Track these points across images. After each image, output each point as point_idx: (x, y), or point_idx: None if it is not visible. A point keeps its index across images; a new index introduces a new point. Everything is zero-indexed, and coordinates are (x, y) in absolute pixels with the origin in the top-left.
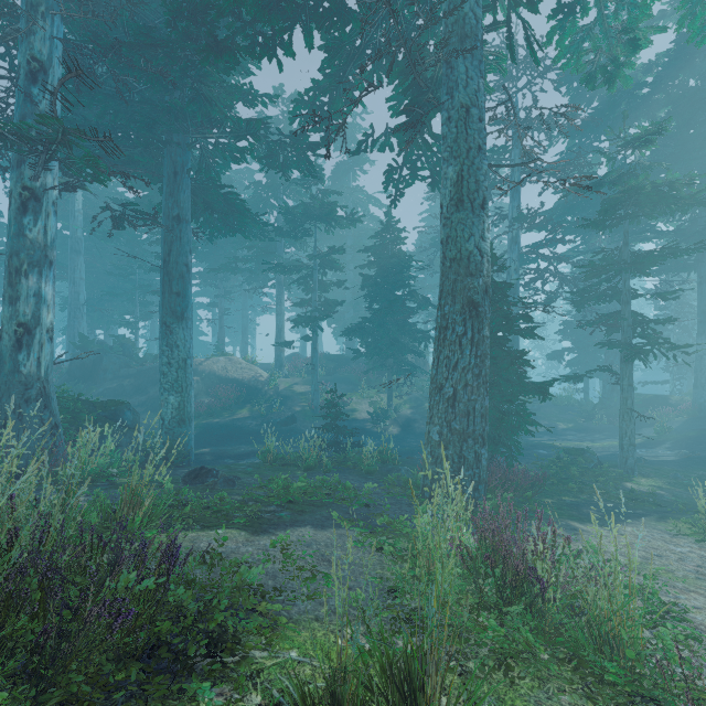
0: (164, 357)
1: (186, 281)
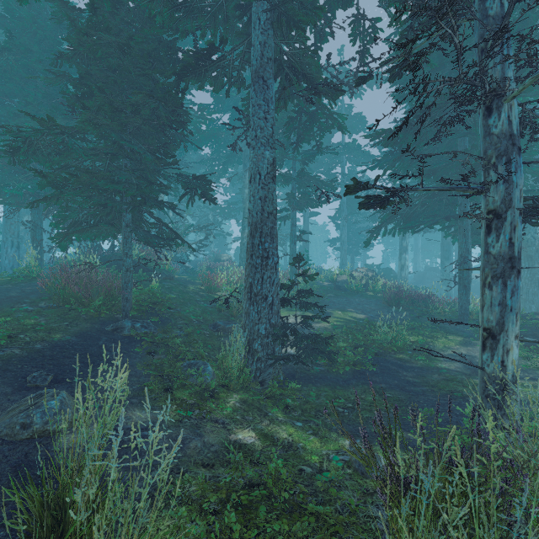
0: (441, 273)
1: (450, 245)
